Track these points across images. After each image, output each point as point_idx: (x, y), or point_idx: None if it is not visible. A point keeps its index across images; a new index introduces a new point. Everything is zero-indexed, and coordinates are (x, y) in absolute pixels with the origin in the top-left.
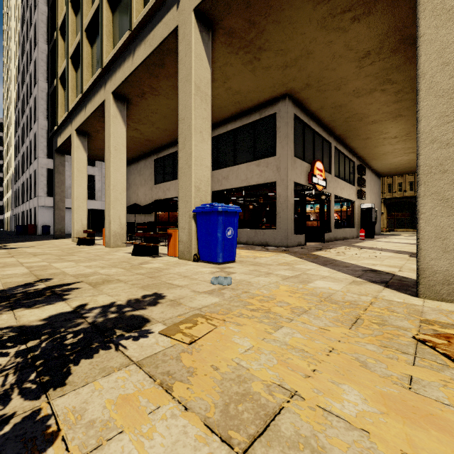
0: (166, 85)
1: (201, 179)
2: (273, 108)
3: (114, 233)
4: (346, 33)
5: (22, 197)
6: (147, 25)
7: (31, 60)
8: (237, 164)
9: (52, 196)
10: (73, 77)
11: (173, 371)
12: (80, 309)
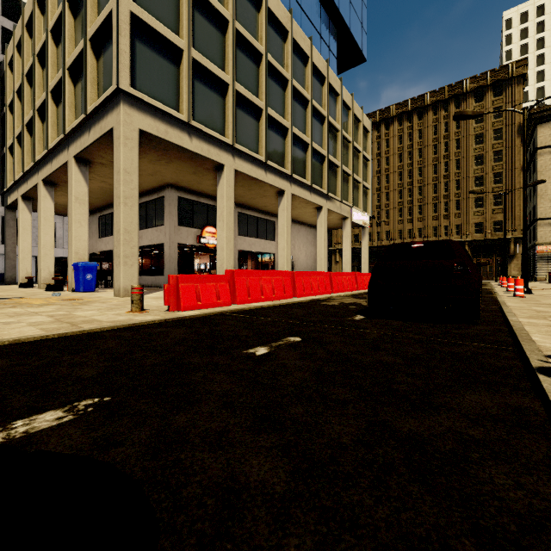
0: None
1: (80, 247)
2: (163, 192)
3: (44, 279)
4: (170, 166)
5: None
6: (57, 149)
7: None
8: (147, 228)
9: None
10: (19, 153)
11: (2, 301)
12: None
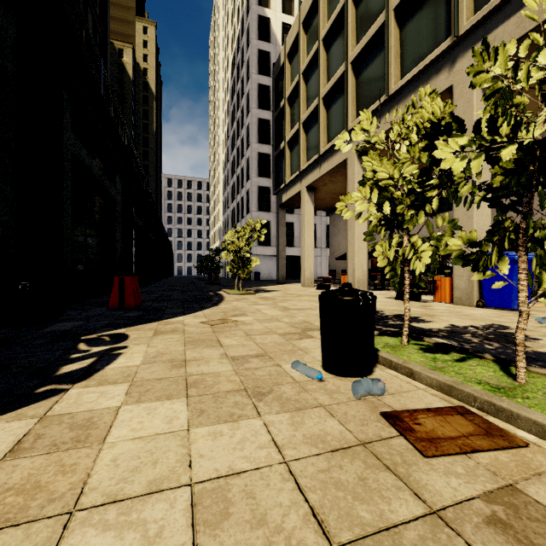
0: None
1: (481, 228)
2: None
3: (357, 280)
4: None
5: None
6: (406, 88)
7: (242, 126)
8: None
9: (260, 246)
10: (303, 140)
11: None
12: (456, 326)
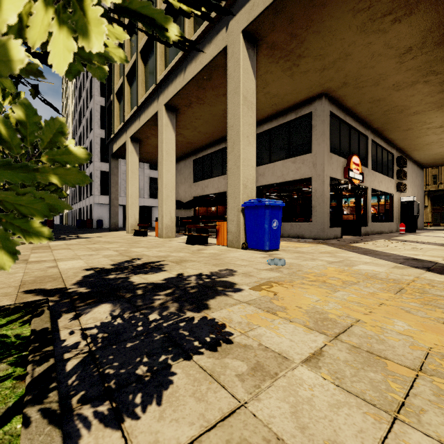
0: (211, 95)
1: (247, 177)
2: (309, 108)
3: (166, 226)
4: (386, 34)
5: (79, 196)
6: (197, 46)
7: (87, 78)
8: (273, 162)
9: (104, 195)
10: (128, 92)
11: (271, 307)
12: (181, 276)
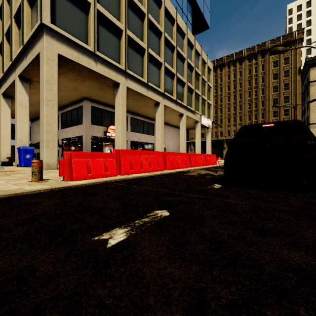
0: None
1: (22, 137)
2: (82, 103)
3: (3, 158)
4: (84, 84)
5: None
6: (9, 73)
7: None
8: (72, 126)
9: None
10: None
11: None
12: None
